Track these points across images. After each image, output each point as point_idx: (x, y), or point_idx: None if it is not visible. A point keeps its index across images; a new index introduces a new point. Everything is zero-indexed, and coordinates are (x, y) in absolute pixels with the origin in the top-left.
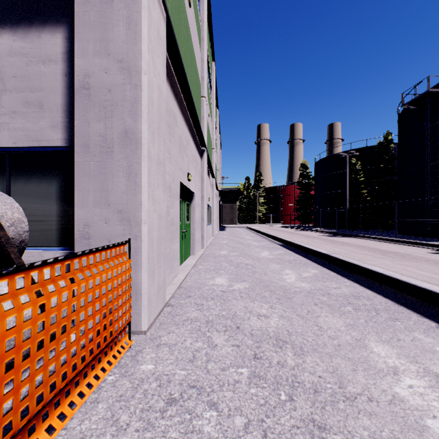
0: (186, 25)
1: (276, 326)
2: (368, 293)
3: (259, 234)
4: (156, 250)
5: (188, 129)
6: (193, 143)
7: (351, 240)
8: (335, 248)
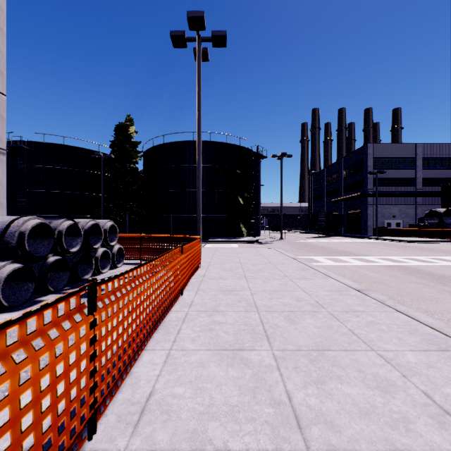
0: None
1: None
2: None
3: None
4: None
5: None
6: None
7: None
8: None
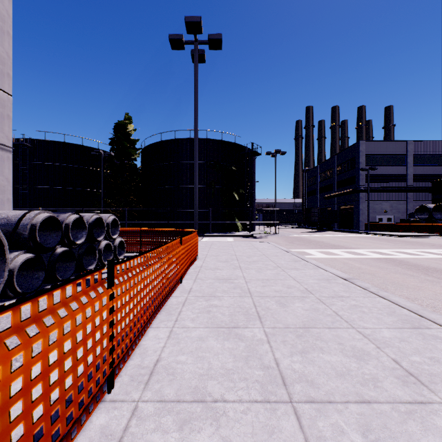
0: None
1: None
2: None
3: None
4: None
5: None
6: None
7: None
8: None
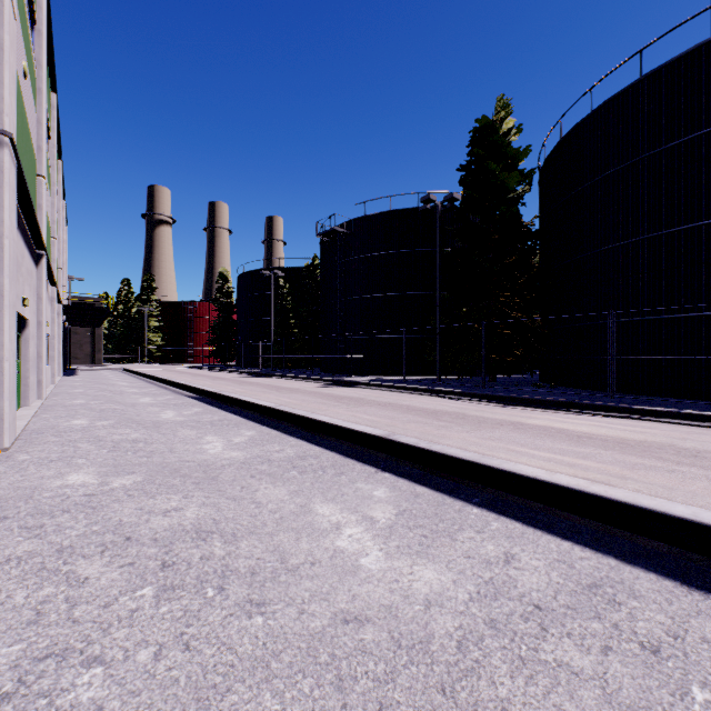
0: (21, 109)
1: (137, 437)
2: (234, 418)
3: (145, 379)
4: (12, 384)
5: (23, 239)
6: (28, 252)
7: (265, 380)
8: (237, 389)
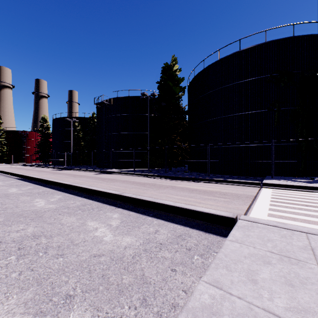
0: None
1: None
2: (50, 190)
3: None
4: None
5: None
6: None
7: (67, 171)
8: (52, 176)
